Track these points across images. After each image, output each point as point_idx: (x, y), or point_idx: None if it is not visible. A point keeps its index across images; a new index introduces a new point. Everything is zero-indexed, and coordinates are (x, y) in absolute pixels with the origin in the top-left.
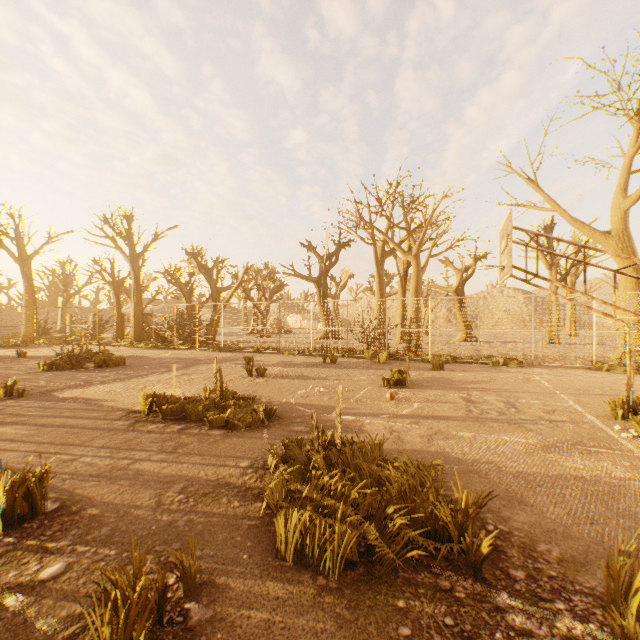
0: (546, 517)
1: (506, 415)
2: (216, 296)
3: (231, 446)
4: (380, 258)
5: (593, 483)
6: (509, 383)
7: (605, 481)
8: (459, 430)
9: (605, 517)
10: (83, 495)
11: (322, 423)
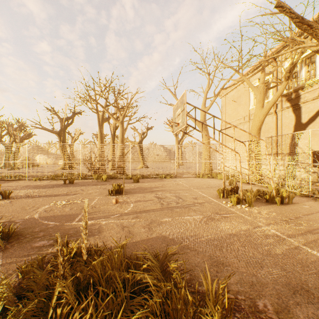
0: (242, 272)
1: (180, 203)
2: None
3: None
4: (101, 122)
5: (240, 236)
6: (171, 186)
7: (243, 233)
8: (163, 217)
9: (262, 259)
10: None
11: (65, 232)
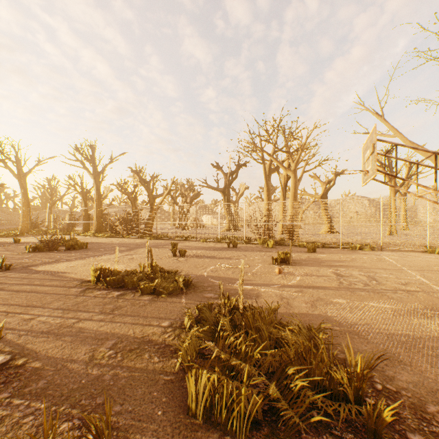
0: (427, 377)
1: (370, 286)
2: (152, 201)
3: (156, 309)
4: (268, 173)
5: None
6: (366, 262)
7: None
8: (335, 297)
9: None
10: (31, 349)
11: (227, 291)
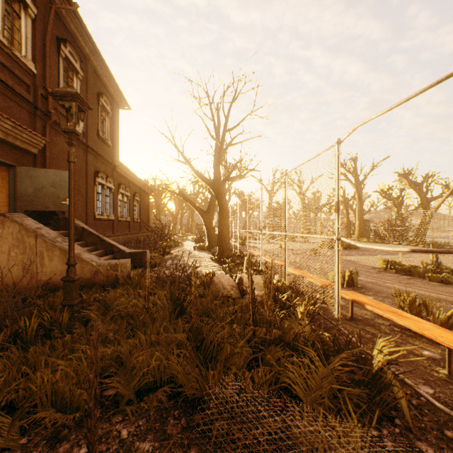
0: None
1: None
2: (425, 204)
3: (445, 289)
4: None
5: None
6: None
7: None
8: None
9: None
10: (368, 286)
11: None
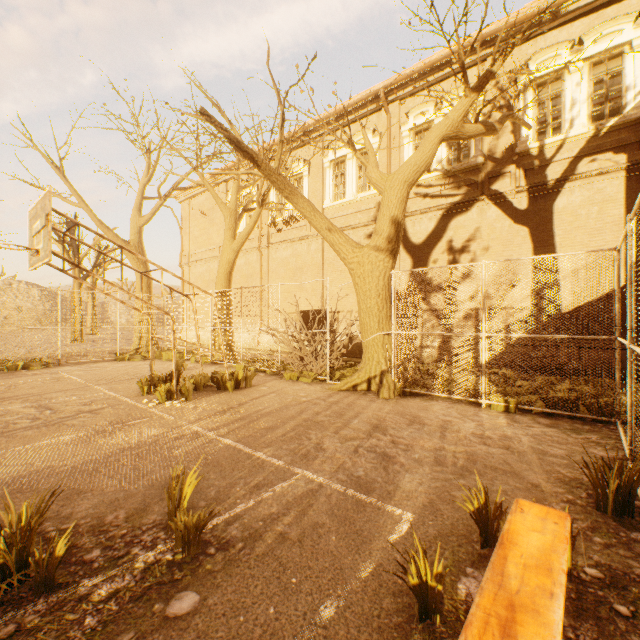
0: (109, 492)
1: (43, 419)
2: None
3: None
4: None
5: (139, 447)
6: (37, 386)
7: (147, 442)
8: None
9: (152, 467)
10: None
11: None
